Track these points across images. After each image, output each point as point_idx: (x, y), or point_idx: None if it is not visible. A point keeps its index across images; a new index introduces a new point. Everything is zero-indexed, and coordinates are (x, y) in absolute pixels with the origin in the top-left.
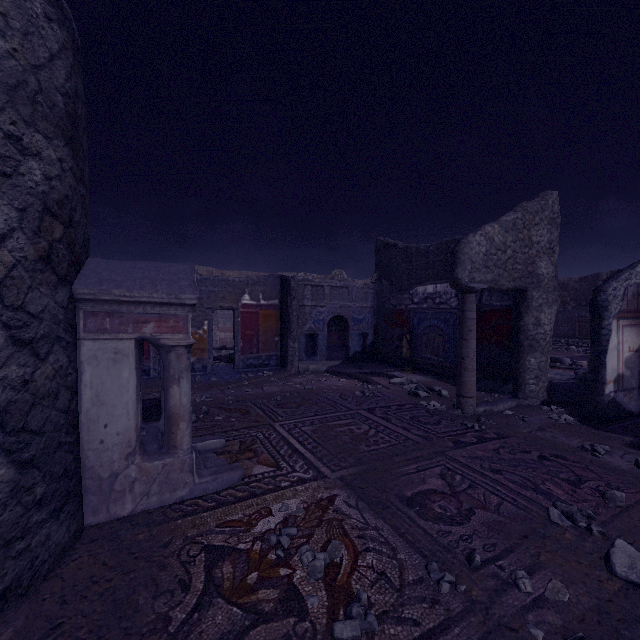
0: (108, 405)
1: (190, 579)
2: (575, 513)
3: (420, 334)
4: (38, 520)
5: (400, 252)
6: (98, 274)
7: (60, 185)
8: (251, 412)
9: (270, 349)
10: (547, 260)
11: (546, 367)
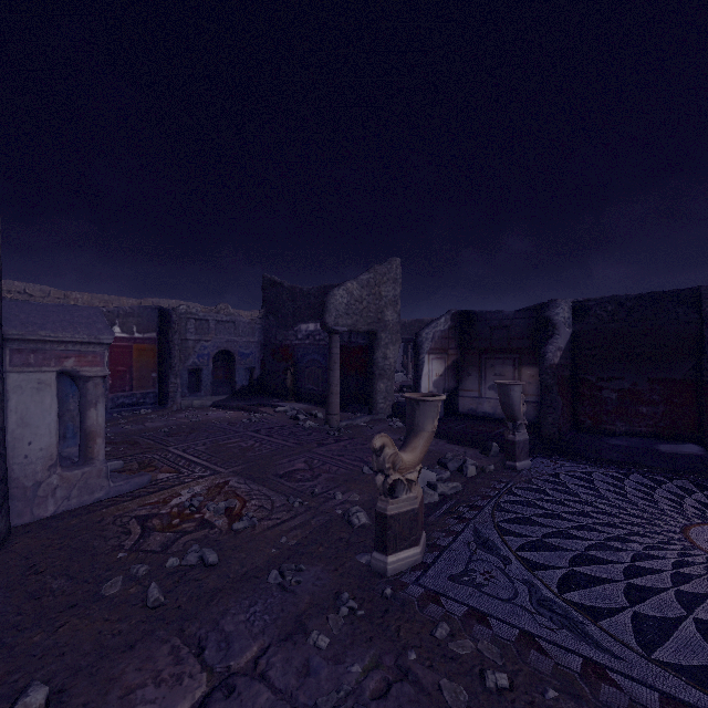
0: (32, 426)
1: (130, 530)
2: None
3: (303, 367)
4: None
5: (286, 291)
6: (17, 317)
7: None
8: (140, 442)
9: (146, 386)
10: (392, 310)
11: (392, 390)
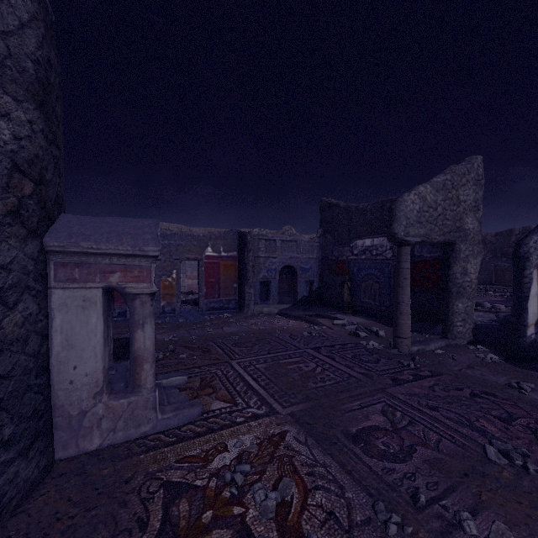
0: (77, 348)
1: (148, 517)
2: (511, 451)
3: (359, 281)
4: (6, 459)
5: (342, 211)
6: (69, 228)
7: (30, 145)
8: (212, 350)
9: (229, 294)
10: (473, 217)
11: (472, 311)
